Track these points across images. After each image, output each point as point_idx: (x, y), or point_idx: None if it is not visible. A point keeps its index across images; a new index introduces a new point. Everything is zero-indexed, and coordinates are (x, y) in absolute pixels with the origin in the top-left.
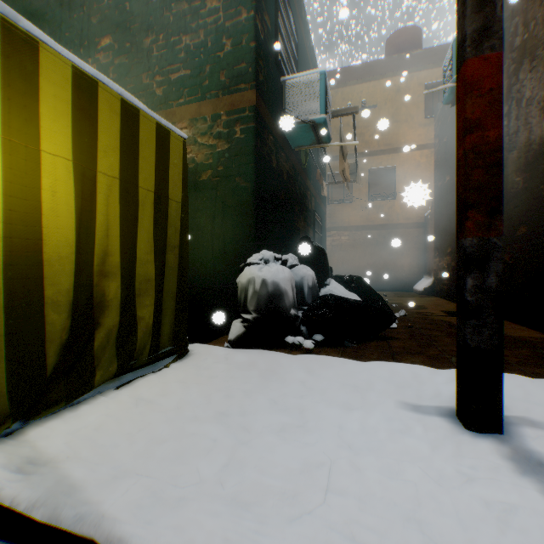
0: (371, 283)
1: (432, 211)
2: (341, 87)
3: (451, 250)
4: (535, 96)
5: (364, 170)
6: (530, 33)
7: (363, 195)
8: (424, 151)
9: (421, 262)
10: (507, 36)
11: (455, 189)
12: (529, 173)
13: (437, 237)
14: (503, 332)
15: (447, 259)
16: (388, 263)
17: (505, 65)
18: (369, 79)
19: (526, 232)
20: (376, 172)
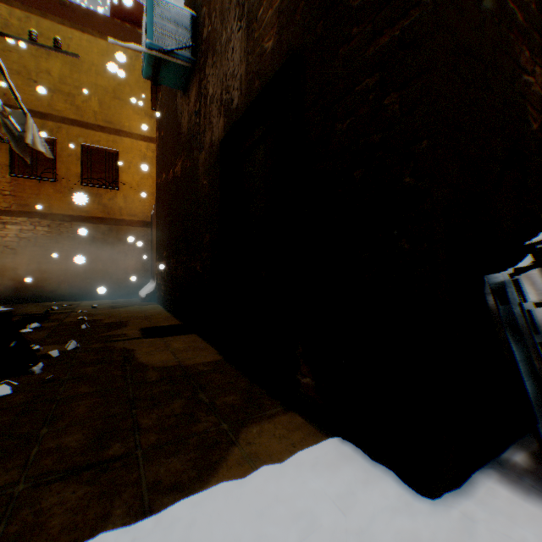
0: (86, 290)
1: (155, 210)
2: (37, 14)
3: (167, 254)
4: (216, 94)
5: (75, 143)
6: (213, 26)
7: (74, 175)
8: (151, 145)
9: (148, 264)
10: (199, 26)
11: (169, 189)
12: (213, 177)
13: (158, 239)
14: (182, 360)
15: (164, 264)
16: (110, 265)
17: (198, 57)
18: (83, 29)
19: (211, 240)
20: (99, 153)
